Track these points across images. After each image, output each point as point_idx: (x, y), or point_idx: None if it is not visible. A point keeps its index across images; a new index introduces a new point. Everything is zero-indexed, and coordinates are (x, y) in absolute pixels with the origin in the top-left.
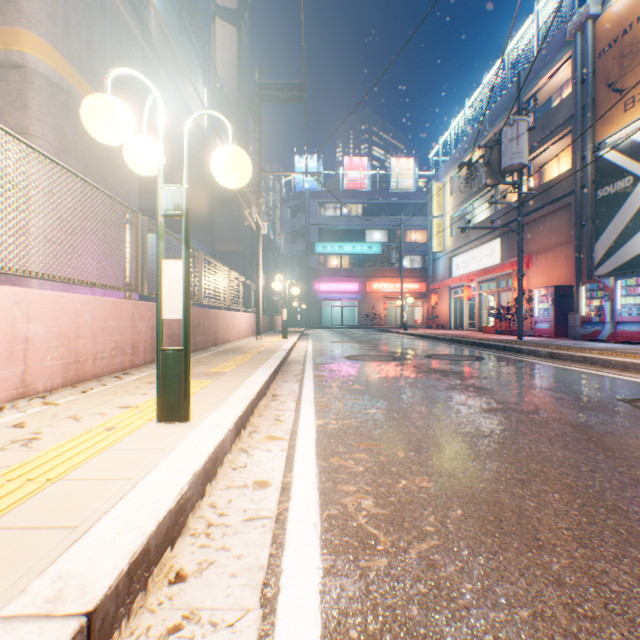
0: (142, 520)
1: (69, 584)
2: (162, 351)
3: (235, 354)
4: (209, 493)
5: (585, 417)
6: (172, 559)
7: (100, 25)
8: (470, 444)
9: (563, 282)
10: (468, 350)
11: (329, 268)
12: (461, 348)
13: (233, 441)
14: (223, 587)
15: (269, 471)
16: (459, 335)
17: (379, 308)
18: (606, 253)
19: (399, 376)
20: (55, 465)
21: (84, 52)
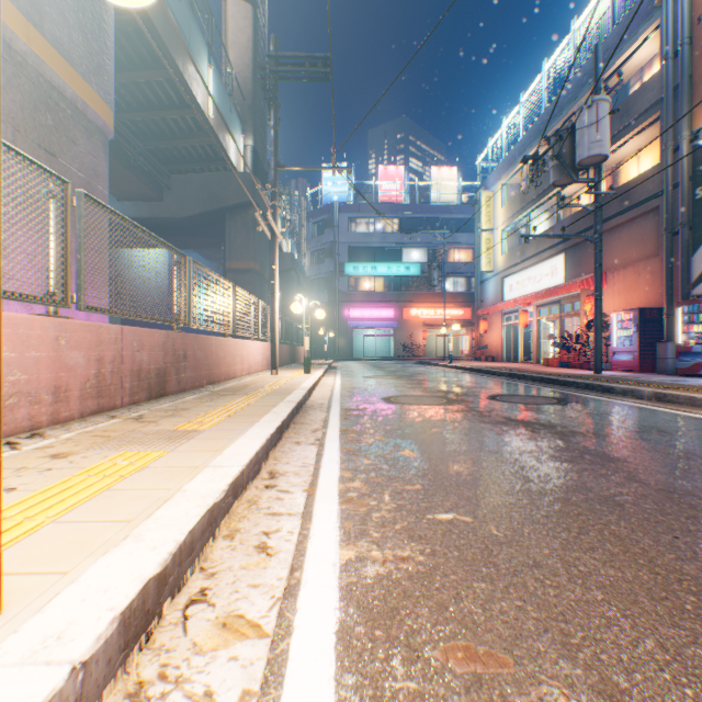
0: None
1: None
2: None
3: (233, 396)
4: None
5: None
6: None
7: None
8: None
9: (648, 304)
10: (538, 388)
11: (361, 292)
12: (528, 385)
13: (106, 678)
14: None
15: None
16: (518, 369)
17: (418, 337)
18: None
19: (466, 432)
20: None
21: None
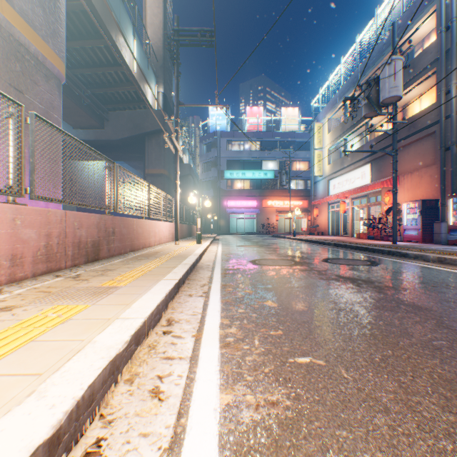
0: None
1: None
2: None
3: (147, 260)
4: None
5: None
6: None
7: None
8: None
9: (428, 197)
10: (356, 254)
11: (235, 189)
12: (348, 252)
13: None
14: None
15: None
16: (340, 240)
17: (272, 219)
18: None
19: (311, 286)
20: None
21: None
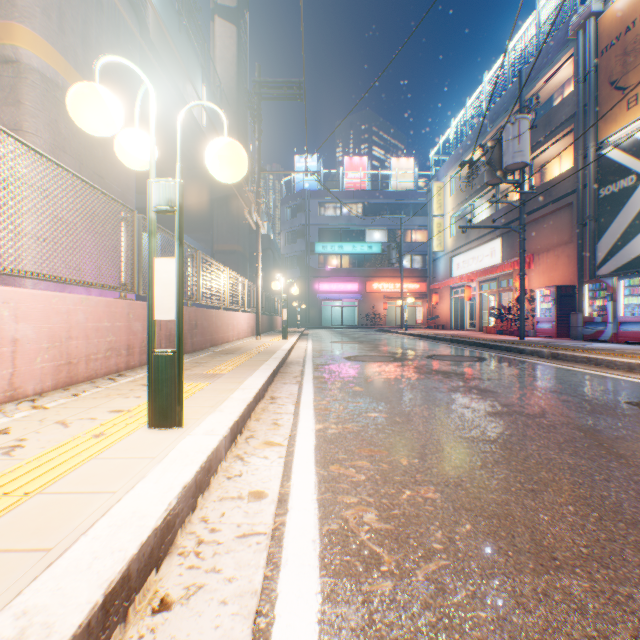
0: (123, 541)
1: (33, 622)
2: (154, 353)
3: (233, 355)
4: (201, 506)
5: (594, 421)
6: (157, 583)
7: (96, 20)
8: (476, 450)
9: (565, 282)
10: (469, 350)
11: (329, 268)
12: (462, 348)
13: (228, 448)
14: (212, 617)
15: (265, 480)
16: (460, 335)
17: (379, 308)
18: (609, 253)
19: (400, 377)
20: (35, 476)
21: (79, 47)
